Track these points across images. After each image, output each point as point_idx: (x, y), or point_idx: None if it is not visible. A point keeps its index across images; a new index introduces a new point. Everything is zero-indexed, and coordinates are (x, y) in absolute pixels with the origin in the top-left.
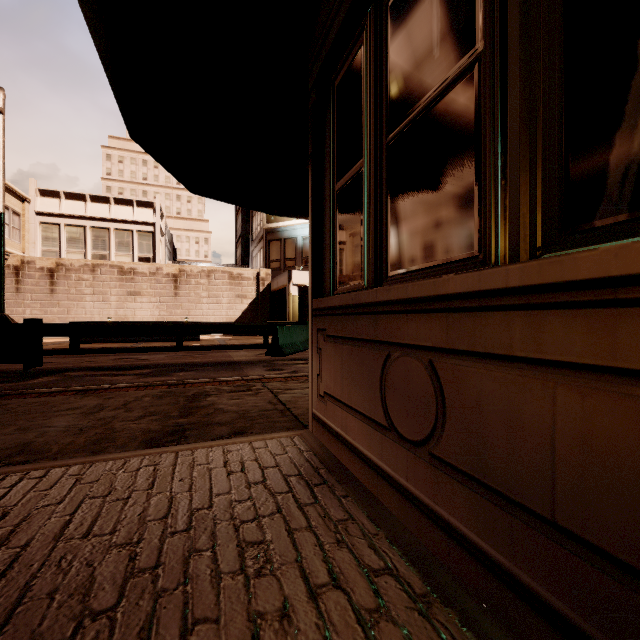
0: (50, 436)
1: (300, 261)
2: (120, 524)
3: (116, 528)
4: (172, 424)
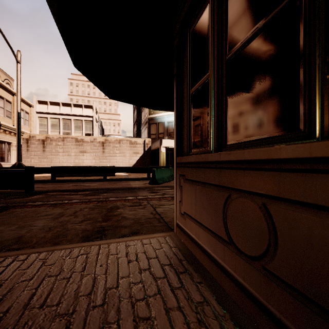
0: (33, 232)
1: (166, 134)
2: (63, 298)
3: (60, 301)
4: (98, 226)
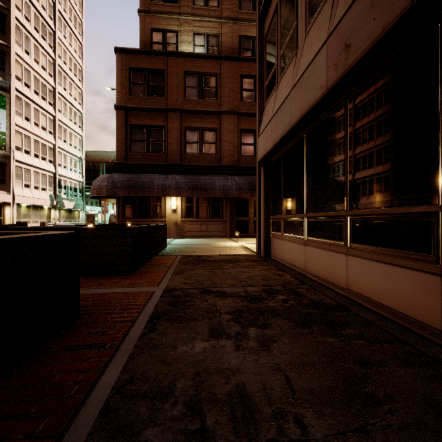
0: None
1: None
2: None
3: None
4: None
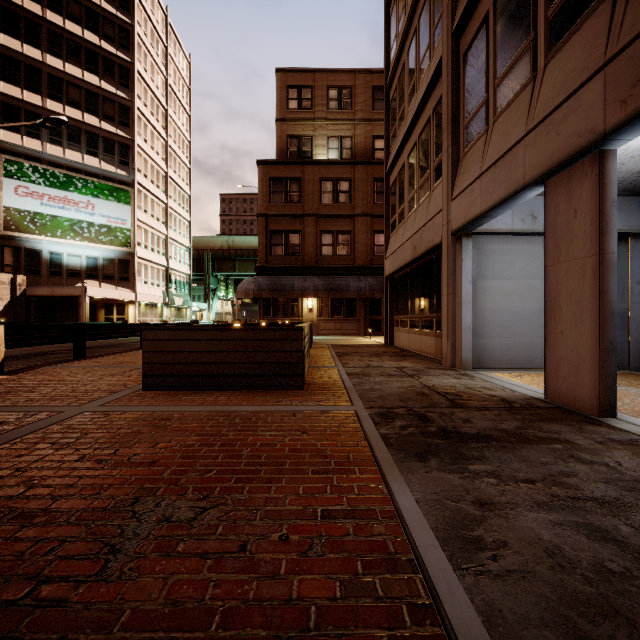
0: None
1: (46, 271)
2: None
3: None
4: None
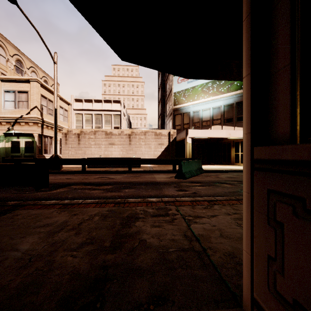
0: (3, 267)
1: (191, 124)
2: None
3: None
4: (99, 263)
